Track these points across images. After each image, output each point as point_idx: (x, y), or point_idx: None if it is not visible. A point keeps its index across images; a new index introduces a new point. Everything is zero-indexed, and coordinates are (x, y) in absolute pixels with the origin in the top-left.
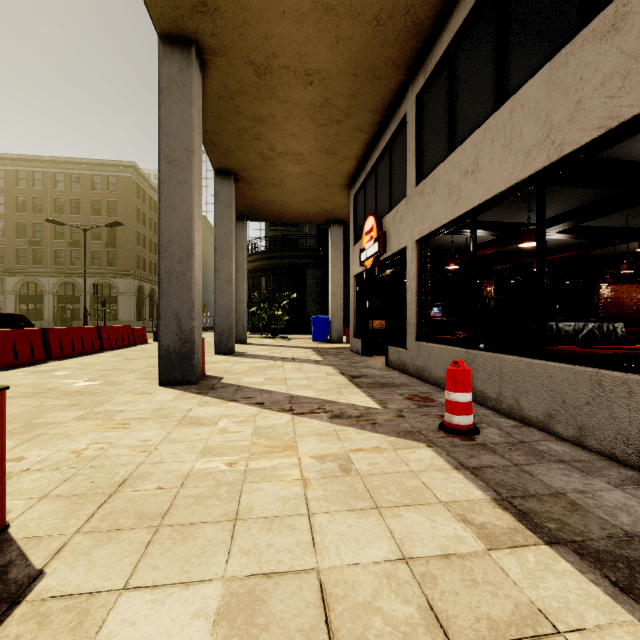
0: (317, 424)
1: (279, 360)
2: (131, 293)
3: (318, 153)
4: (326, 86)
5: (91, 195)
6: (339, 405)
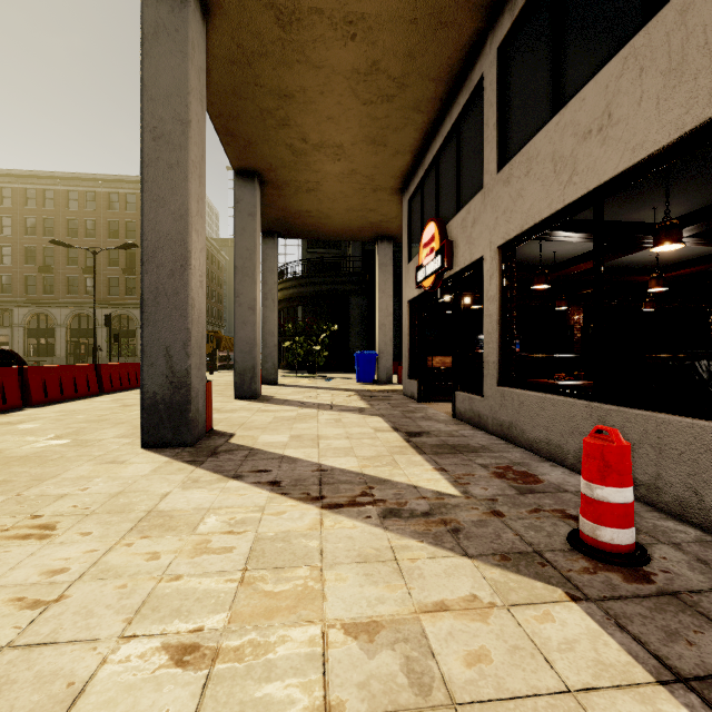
0: (360, 531)
1: (313, 407)
2: None
3: (363, 144)
4: (373, 41)
5: (107, 215)
6: (394, 488)
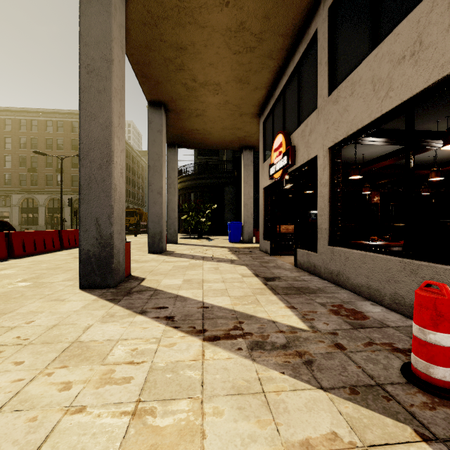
0: (233, 363)
1: (200, 259)
2: None
3: (233, 83)
4: (241, 7)
5: (71, 136)
6: (258, 322)
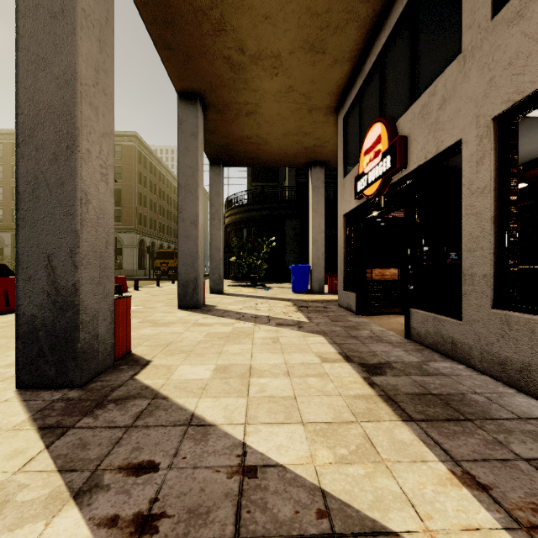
0: None
1: (250, 321)
2: (133, 246)
3: (301, 52)
4: None
5: None
6: None
